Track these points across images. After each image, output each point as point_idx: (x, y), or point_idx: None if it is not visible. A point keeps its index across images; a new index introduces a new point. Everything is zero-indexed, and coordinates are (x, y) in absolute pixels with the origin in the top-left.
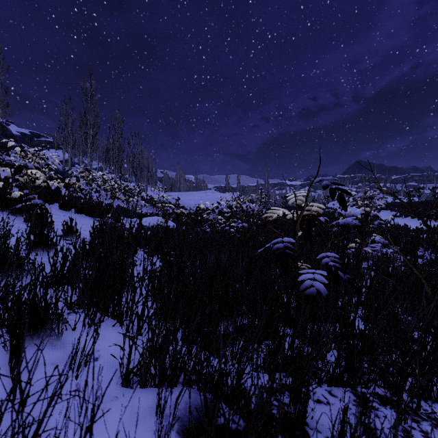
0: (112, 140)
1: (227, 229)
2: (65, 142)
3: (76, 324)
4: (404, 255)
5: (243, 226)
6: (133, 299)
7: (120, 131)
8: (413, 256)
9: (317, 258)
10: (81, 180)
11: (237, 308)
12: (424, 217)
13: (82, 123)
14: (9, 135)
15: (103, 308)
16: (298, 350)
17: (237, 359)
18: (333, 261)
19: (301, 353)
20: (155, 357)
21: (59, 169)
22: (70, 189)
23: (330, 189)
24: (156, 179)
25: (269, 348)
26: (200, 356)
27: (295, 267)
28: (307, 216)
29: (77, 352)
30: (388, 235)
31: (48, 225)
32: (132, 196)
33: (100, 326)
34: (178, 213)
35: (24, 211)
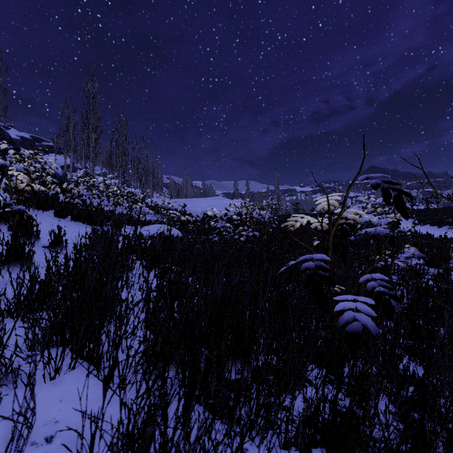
0: (115, 144)
1: (237, 238)
2: (66, 146)
3: (32, 377)
4: (433, 267)
5: (254, 235)
6: (113, 339)
7: (123, 134)
8: (447, 270)
9: (359, 281)
10: (81, 185)
11: (256, 354)
12: (444, 225)
13: (84, 126)
14: (7, 138)
15: (73, 351)
16: (362, 447)
17: (257, 431)
18: (382, 285)
19: (365, 448)
20: (132, 447)
21: (58, 174)
22: (67, 195)
23: (383, 189)
24: (162, 185)
25: (302, 415)
26: (203, 440)
27: (327, 291)
28: (340, 225)
29: (13, 438)
30: (450, 251)
31: (33, 235)
32: (136, 203)
33: (69, 377)
34: (183, 220)
35: (8, 218)
